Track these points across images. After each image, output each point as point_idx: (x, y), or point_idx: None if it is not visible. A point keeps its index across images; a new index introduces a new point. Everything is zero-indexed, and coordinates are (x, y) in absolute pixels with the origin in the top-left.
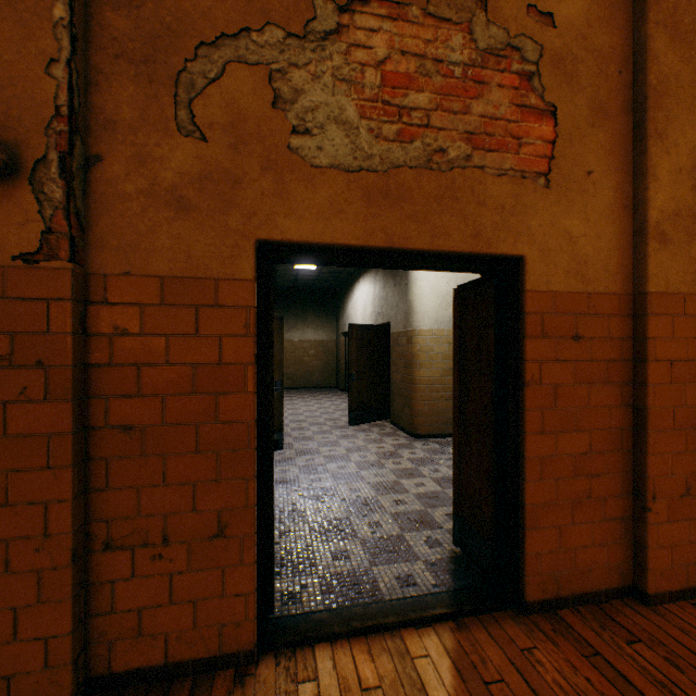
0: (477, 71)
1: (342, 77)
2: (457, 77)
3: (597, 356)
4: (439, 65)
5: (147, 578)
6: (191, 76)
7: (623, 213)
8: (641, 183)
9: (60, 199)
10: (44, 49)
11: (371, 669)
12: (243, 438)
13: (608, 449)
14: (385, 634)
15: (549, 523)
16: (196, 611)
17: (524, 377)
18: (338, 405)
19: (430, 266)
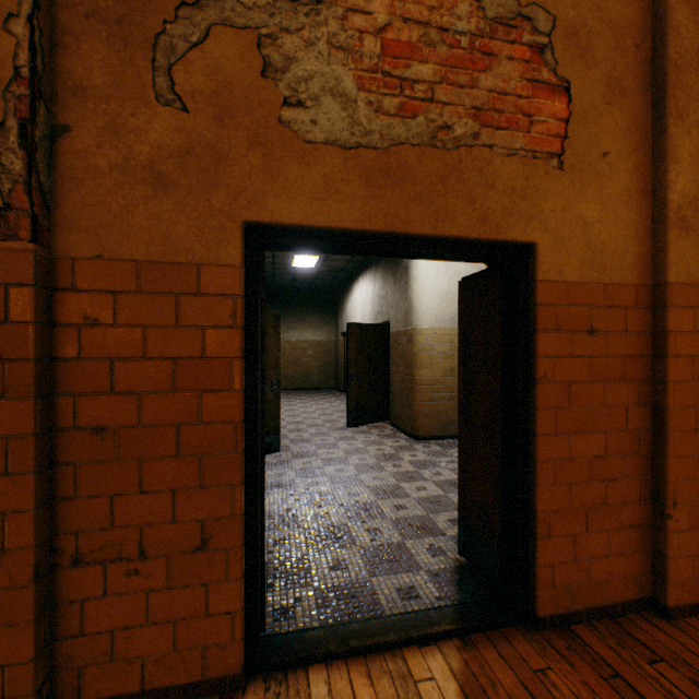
0: (486, 41)
1: (338, 45)
2: (463, 48)
3: (613, 351)
4: (445, 34)
5: (121, 596)
6: (171, 39)
7: (641, 198)
8: (660, 165)
9: (20, 171)
10: (1, 2)
11: (370, 695)
12: (228, 441)
13: (625, 452)
14: (385, 654)
15: (562, 532)
16: (176, 632)
17: (536, 374)
18: (337, 406)
19: (434, 254)
